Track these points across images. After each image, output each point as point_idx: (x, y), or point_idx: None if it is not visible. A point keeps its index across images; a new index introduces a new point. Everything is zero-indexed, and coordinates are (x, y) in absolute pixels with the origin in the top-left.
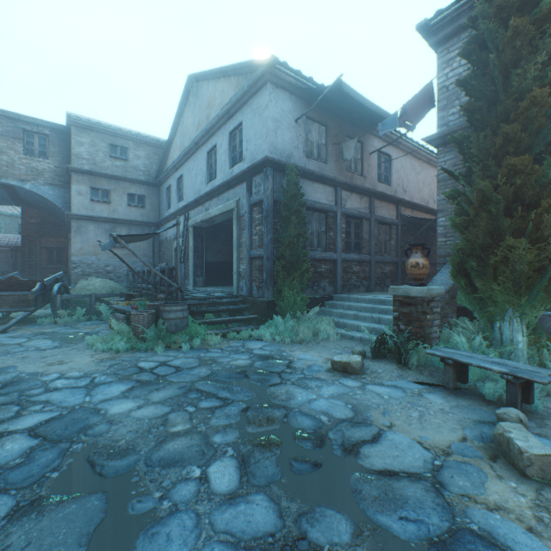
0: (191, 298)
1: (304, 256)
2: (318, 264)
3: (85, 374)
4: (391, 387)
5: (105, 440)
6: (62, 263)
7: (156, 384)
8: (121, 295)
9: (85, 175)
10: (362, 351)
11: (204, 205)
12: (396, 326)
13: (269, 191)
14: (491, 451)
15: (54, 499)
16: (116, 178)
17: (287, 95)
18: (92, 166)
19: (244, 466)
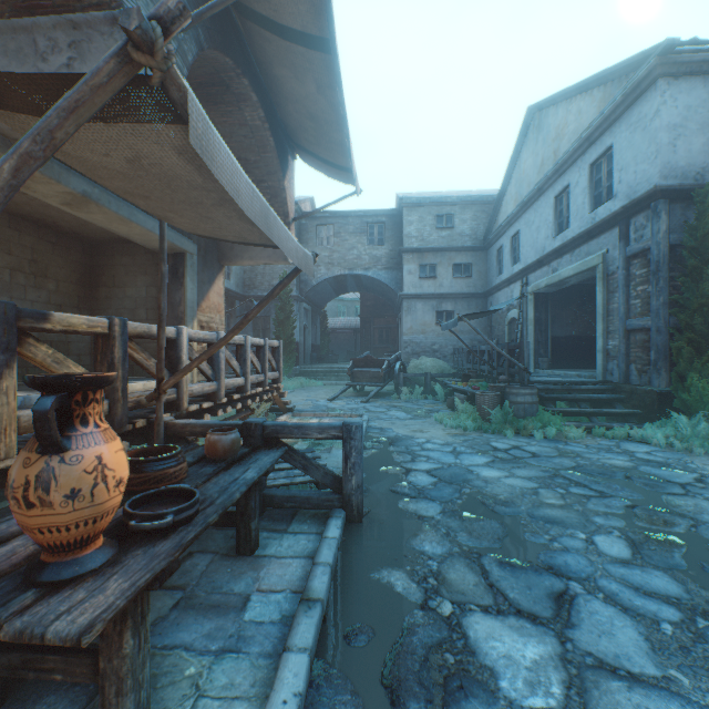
0: (537, 381)
1: None
2: None
3: (446, 442)
4: None
5: (486, 492)
6: (389, 343)
7: (515, 463)
8: (453, 376)
9: (414, 253)
10: None
11: (549, 265)
12: None
13: (661, 234)
14: None
15: (466, 514)
16: (441, 250)
17: (697, 81)
18: (419, 243)
19: (634, 547)
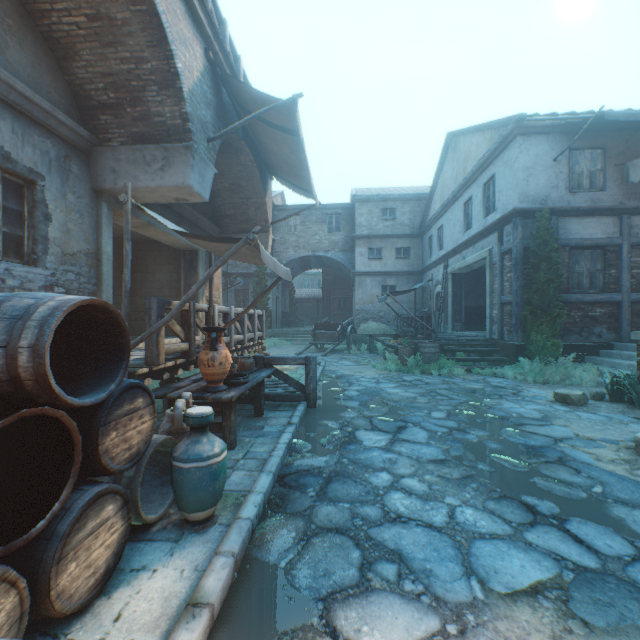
0: (443, 339)
1: (557, 301)
2: (589, 308)
3: (373, 377)
4: (599, 415)
5: (387, 398)
6: (346, 310)
7: (411, 386)
8: (390, 336)
9: (364, 239)
10: (598, 393)
11: (460, 253)
12: (638, 371)
13: (518, 240)
14: (634, 447)
15: (371, 405)
16: (386, 237)
17: (542, 138)
18: (368, 231)
19: (449, 415)
